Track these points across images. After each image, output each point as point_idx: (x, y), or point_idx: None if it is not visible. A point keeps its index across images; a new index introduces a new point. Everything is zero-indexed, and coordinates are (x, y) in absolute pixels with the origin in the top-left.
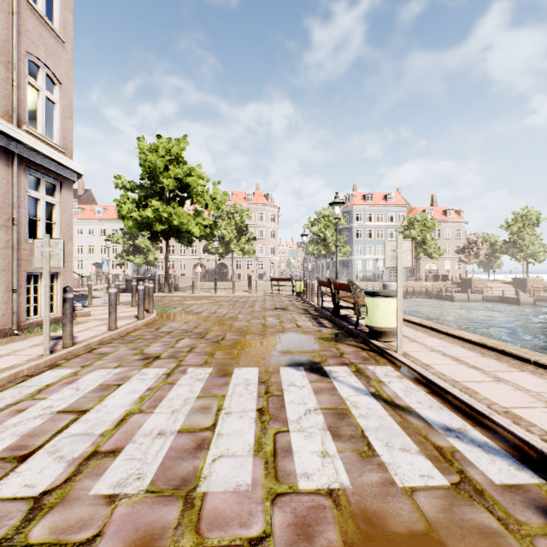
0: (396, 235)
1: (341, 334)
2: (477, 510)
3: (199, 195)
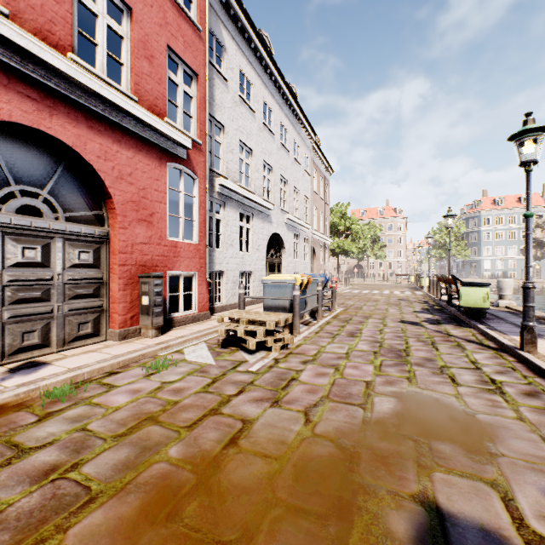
0: None
1: (416, 290)
2: (412, 294)
3: (356, 232)
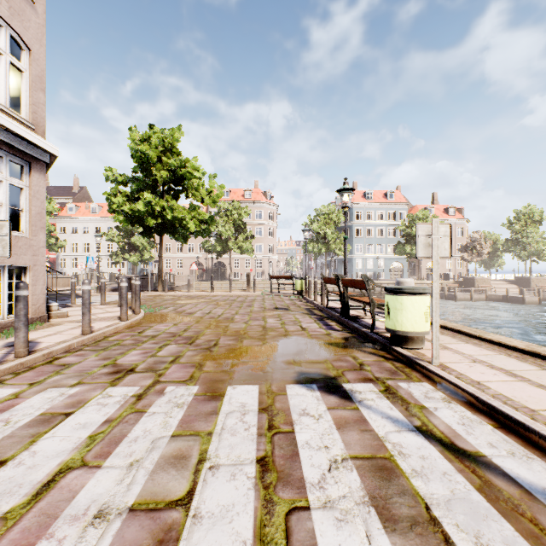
0: (396, 233)
1: (354, 339)
2: None
3: (194, 188)
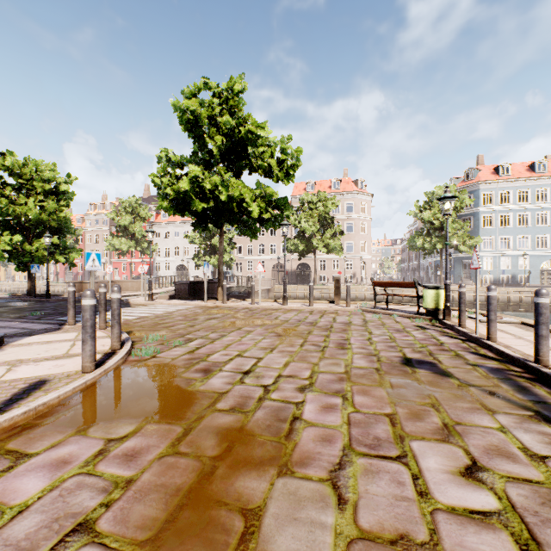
0: (550, 219)
1: None
2: None
3: (259, 156)
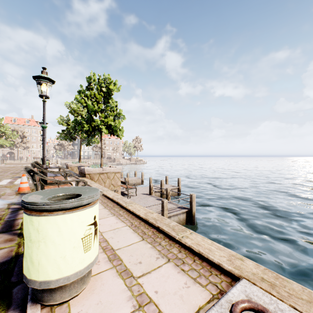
0: None
1: None
2: None
3: (9, 135)
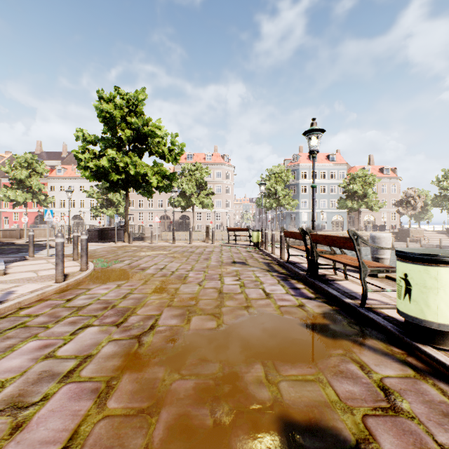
0: (337, 190)
1: (339, 315)
2: None
3: (157, 146)
